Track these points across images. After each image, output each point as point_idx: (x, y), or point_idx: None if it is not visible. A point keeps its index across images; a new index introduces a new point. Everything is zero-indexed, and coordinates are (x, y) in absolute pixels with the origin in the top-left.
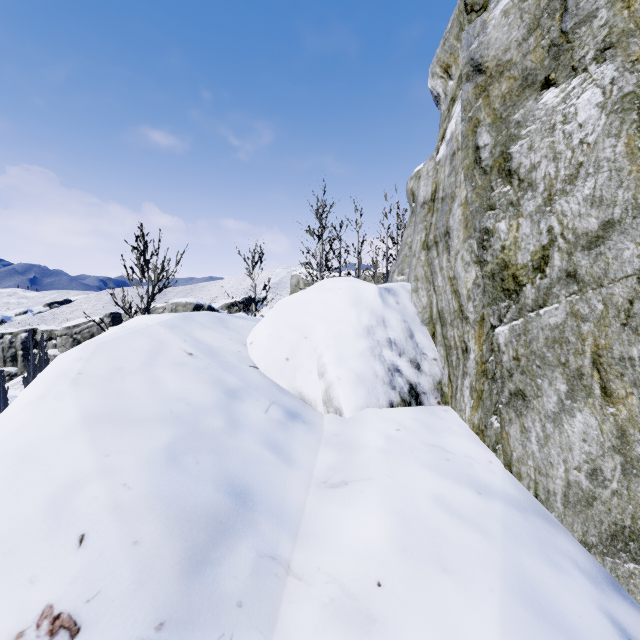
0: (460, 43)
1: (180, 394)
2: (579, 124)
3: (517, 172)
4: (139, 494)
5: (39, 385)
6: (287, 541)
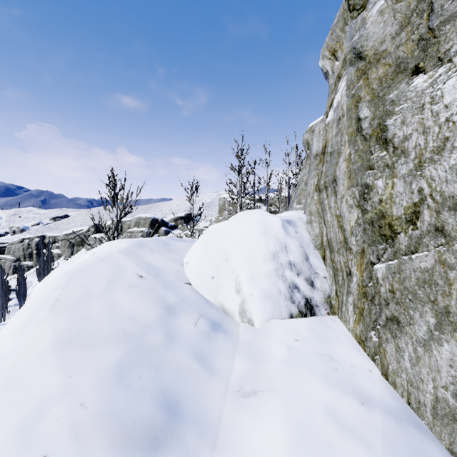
0: (344, 34)
1: (131, 313)
2: (445, 105)
3: (392, 141)
4: (92, 413)
5: (27, 310)
6: (207, 451)
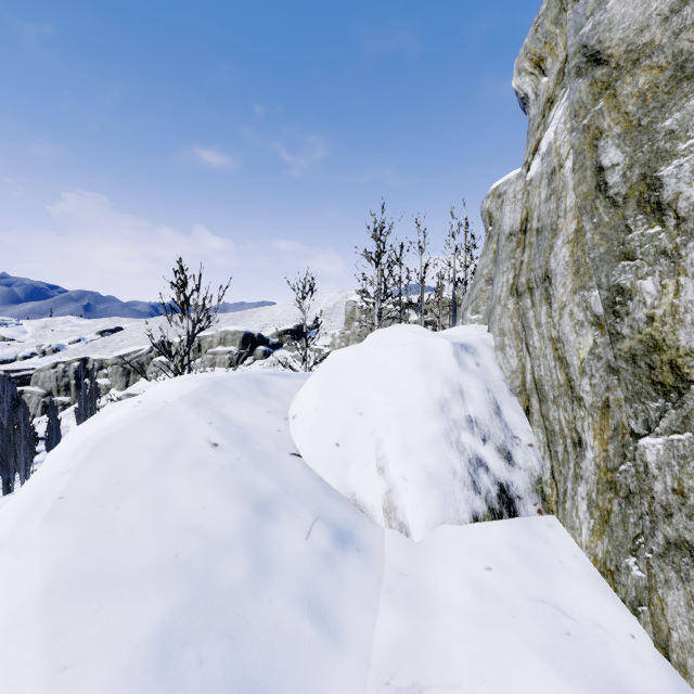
0: (560, 28)
1: (193, 519)
2: None
3: (673, 206)
4: None
5: (8, 516)
6: None
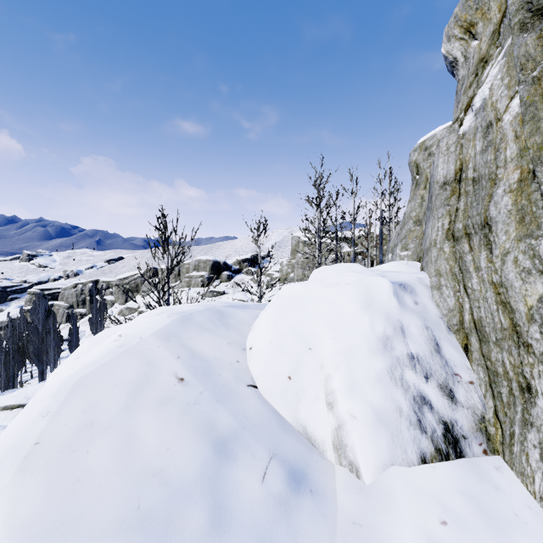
0: None
1: (157, 462)
2: None
3: None
4: None
5: None
6: None
